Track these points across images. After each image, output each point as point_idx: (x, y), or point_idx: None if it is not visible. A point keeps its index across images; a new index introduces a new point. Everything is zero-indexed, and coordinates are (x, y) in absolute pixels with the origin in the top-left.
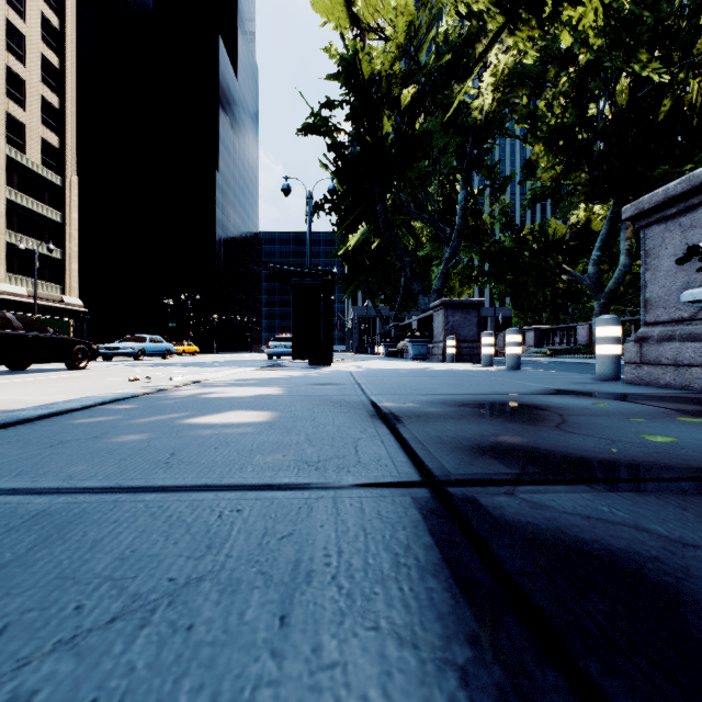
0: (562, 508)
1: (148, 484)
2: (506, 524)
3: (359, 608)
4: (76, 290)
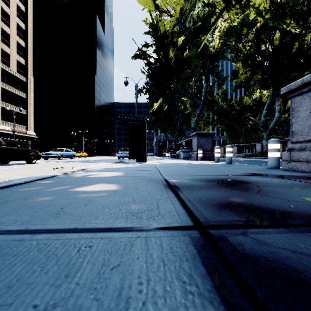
0: (276, 244)
1: (43, 227)
2: (247, 257)
3: None
4: (32, 128)
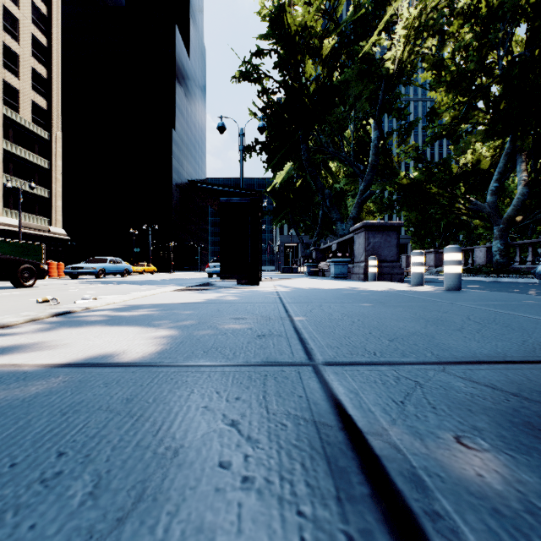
0: None
1: None
2: None
3: None
4: (60, 222)
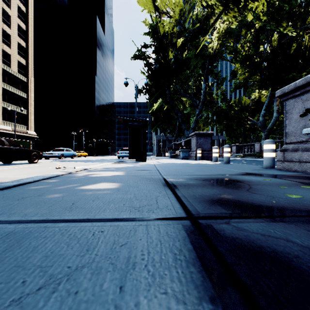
0: (251, 230)
1: (61, 218)
2: (226, 238)
3: (157, 282)
4: (33, 128)
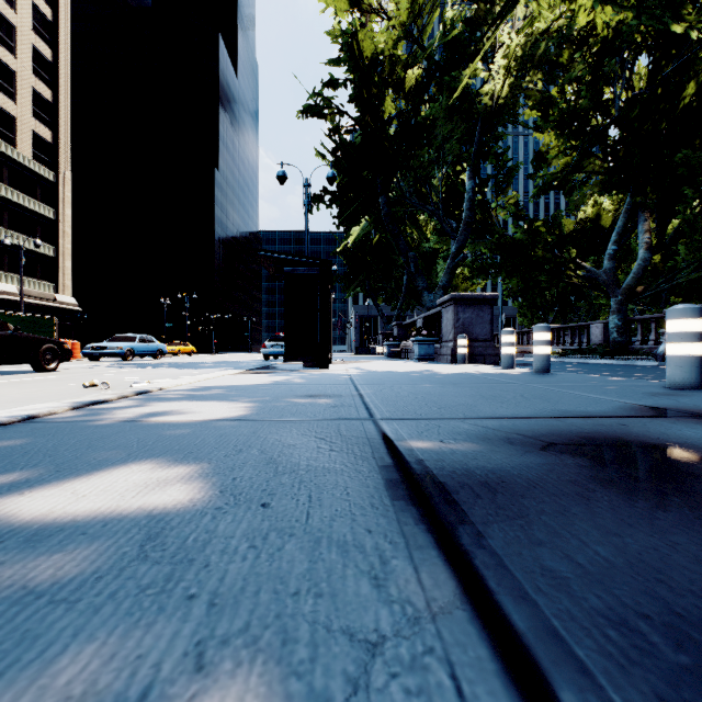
0: None
1: None
2: None
3: None
4: (69, 288)
